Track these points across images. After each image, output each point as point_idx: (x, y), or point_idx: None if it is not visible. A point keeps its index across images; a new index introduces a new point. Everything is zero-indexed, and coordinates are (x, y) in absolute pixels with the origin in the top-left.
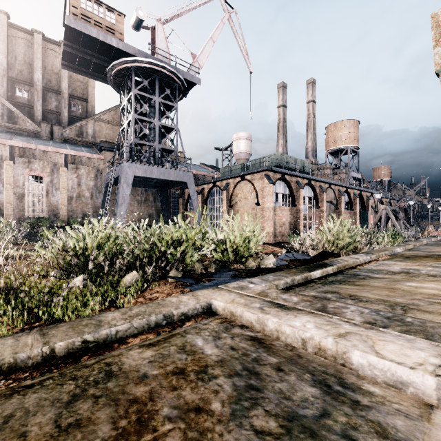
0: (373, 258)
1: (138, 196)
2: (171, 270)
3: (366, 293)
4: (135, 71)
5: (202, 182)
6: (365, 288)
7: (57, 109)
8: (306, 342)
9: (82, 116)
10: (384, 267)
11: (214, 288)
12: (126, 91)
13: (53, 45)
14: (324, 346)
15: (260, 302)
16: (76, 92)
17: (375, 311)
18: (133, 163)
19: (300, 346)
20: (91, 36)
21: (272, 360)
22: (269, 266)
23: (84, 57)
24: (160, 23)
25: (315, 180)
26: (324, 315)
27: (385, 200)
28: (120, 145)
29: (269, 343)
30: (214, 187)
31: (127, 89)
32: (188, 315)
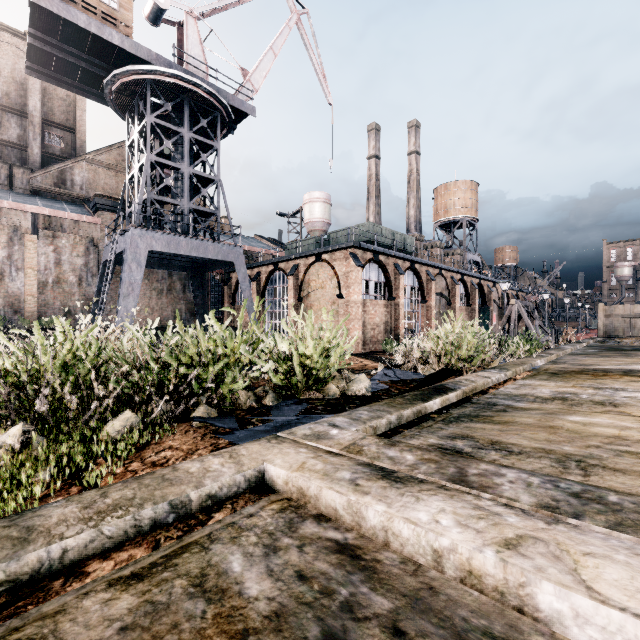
0: (508, 376)
1: (157, 283)
2: (197, 406)
3: (514, 437)
4: (151, 87)
5: (258, 263)
6: (511, 428)
7: (21, 142)
8: (443, 556)
9: (64, 155)
10: (527, 389)
11: (271, 438)
12: (137, 119)
13: (13, 37)
14: (478, 569)
15: (350, 468)
16: (53, 116)
17: (550, 482)
18: (147, 231)
19: (429, 564)
20: (77, 24)
21: (380, 605)
22: (360, 392)
23: (65, 58)
24: (193, 18)
25: (420, 262)
26: (466, 491)
27: (511, 293)
28: (127, 201)
29: (370, 558)
30: (276, 271)
31: (139, 115)
32: (220, 497)
